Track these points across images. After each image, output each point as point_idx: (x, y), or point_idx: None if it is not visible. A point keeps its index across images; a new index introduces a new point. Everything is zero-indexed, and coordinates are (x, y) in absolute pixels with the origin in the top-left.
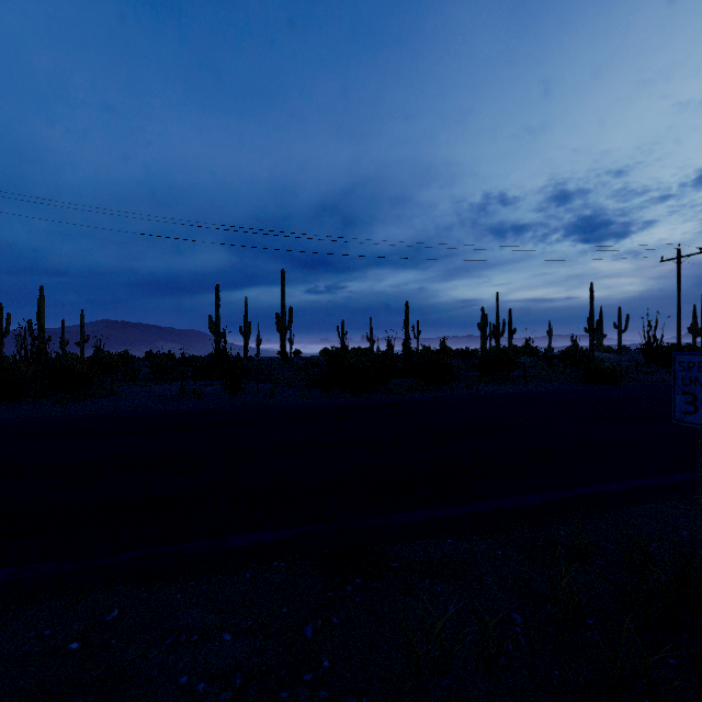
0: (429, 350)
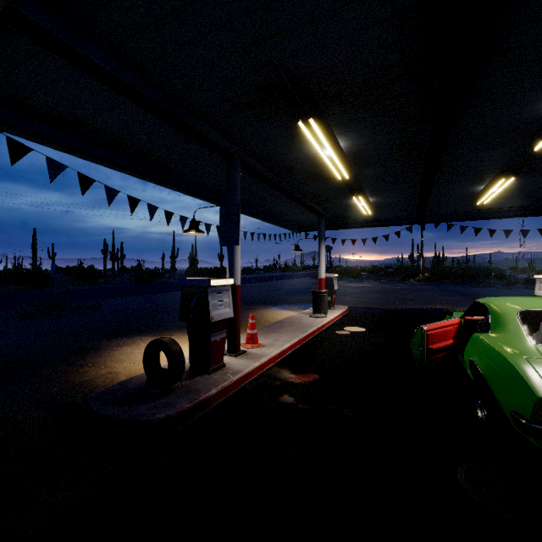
0: (35, 267)
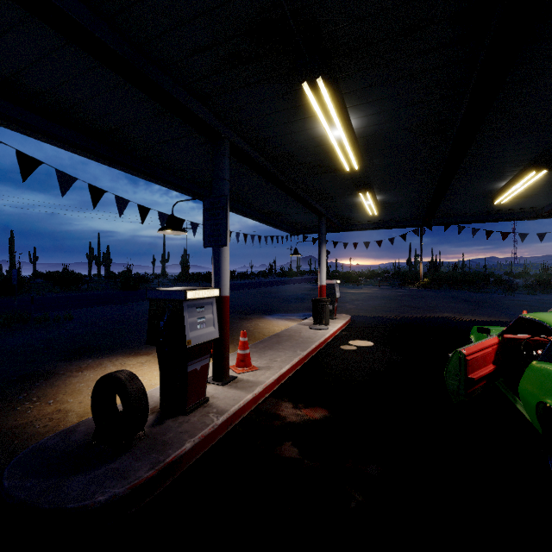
0: (6, 272)
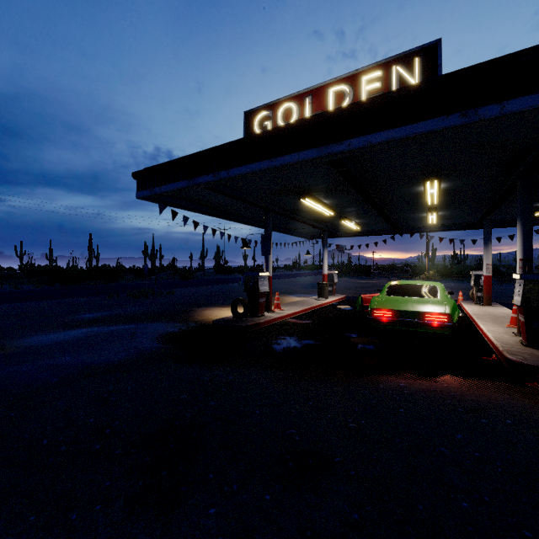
0: (109, 266)
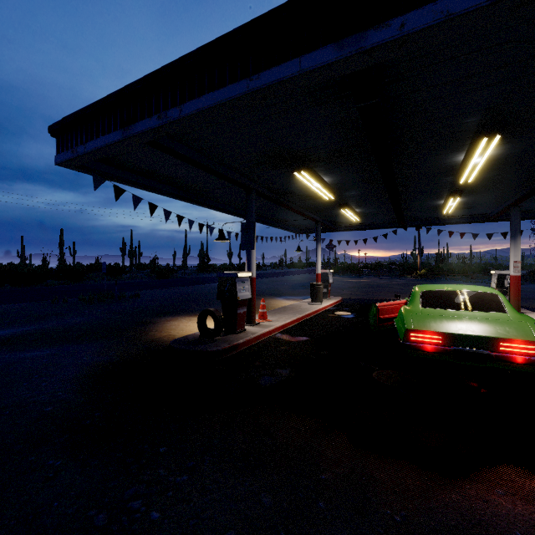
0: (73, 264)
